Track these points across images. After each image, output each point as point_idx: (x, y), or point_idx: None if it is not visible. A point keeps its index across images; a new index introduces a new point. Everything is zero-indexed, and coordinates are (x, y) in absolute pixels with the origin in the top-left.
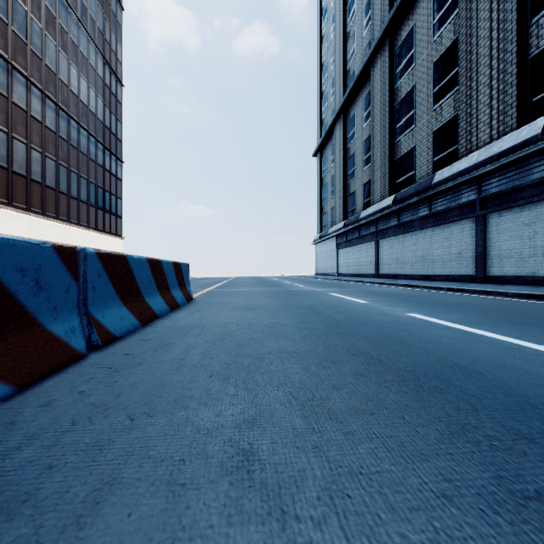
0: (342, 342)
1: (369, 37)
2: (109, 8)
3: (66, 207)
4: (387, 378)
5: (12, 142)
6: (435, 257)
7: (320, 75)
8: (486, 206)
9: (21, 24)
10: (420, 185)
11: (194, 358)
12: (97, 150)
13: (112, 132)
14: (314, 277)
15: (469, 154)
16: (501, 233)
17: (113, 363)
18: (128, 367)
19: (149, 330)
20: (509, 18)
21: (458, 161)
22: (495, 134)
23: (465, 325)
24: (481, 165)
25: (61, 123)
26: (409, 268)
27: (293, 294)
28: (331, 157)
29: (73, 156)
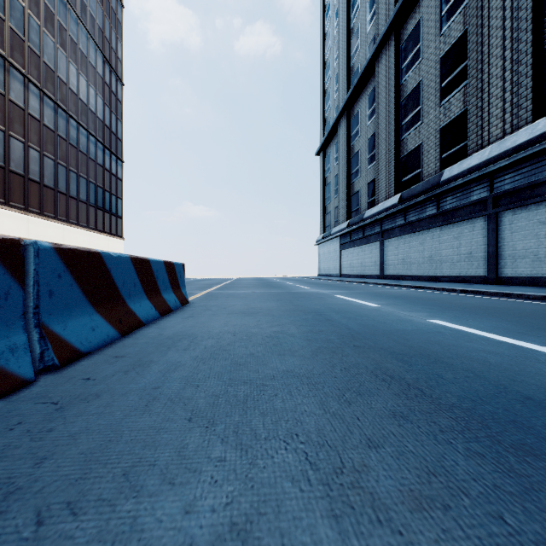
0: (364, 359)
1: (373, 33)
2: (109, 6)
3: (65, 207)
4: (442, 424)
5: (9, 140)
6: (444, 258)
7: (322, 72)
8: (499, 204)
9: (19, 20)
10: (427, 183)
11: (173, 385)
12: (97, 150)
13: (112, 131)
14: (317, 278)
15: (480, 149)
16: (515, 232)
17: (62, 394)
18: (80, 402)
19: (128, 342)
20: (524, 5)
21: (468, 157)
22: (508, 128)
23: (504, 335)
24: (493, 161)
25: (60, 122)
26: (416, 268)
27: (297, 296)
28: (334, 156)
29: (72, 155)
